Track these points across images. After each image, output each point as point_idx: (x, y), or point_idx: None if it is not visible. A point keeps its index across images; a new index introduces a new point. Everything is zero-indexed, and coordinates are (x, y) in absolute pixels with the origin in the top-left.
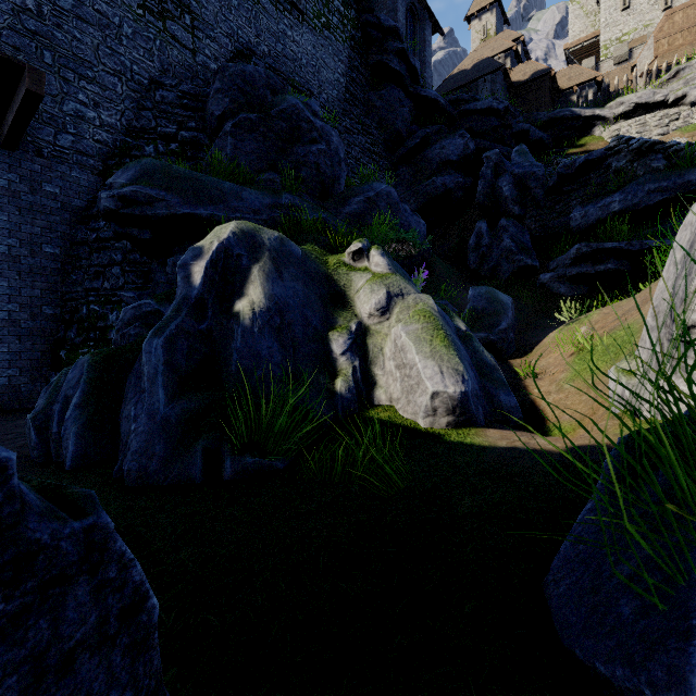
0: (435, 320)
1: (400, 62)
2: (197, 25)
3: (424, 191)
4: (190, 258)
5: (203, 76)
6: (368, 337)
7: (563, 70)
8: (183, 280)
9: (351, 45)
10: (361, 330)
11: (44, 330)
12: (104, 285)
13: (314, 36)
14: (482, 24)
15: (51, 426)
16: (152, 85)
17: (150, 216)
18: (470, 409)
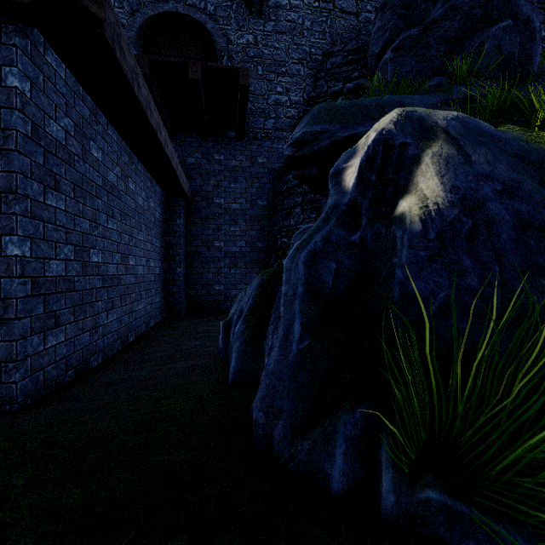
0: None
1: None
2: None
3: None
4: (342, 161)
5: (365, 31)
6: None
7: None
8: (334, 187)
9: None
10: None
11: (257, 258)
12: (291, 222)
13: None
14: None
15: (230, 335)
16: (324, 58)
17: (316, 152)
18: None
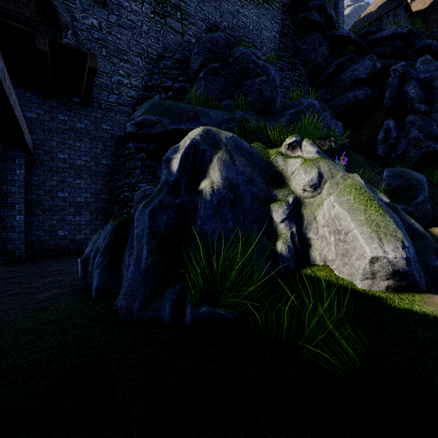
0: (367, 192)
1: (320, 14)
2: (184, 17)
3: (339, 104)
4: (171, 153)
5: (188, 48)
6: (302, 208)
7: None
8: (165, 169)
9: (283, 10)
10: (296, 202)
11: (102, 207)
12: (132, 180)
13: (258, 9)
14: None
15: (88, 267)
16: (159, 58)
17: (153, 134)
18: (412, 275)
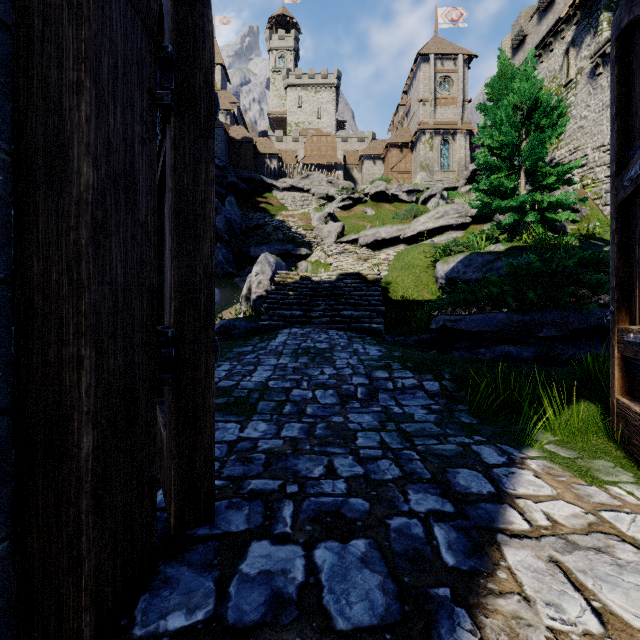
0: None
1: None
2: None
3: None
4: None
5: None
6: None
7: (262, 139)
8: None
9: None
10: None
11: None
12: None
13: None
14: None
15: None
16: None
17: None
18: None
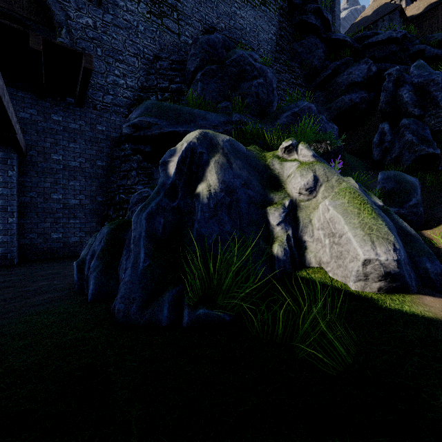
0: (360, 195)
1: (316, 17)
2: (181, 18)
3: (335, 107)
4: (168, 156)
5: (184, 49)
6: (298, 211)
7: None
8: (162, 172)
9: (280, 12)
10: (292, 205)
11: (97, 210)
12: (128, 182)
13: (255, 11)
14: None
15: (84, 270)
16: (155, 59)
17: (149, 136)
18: (403, 276)
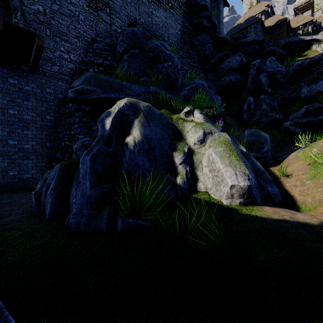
0: (231, 145)
1: (208, 21)
2: (112, 12)
3: (220, 84)
4: (105, 116)
5: (115, 36)
6: (193, 155)
7: (293, 18)
8: (101, 127)
9: (183, 15)
10: (190, 151)
11: (46, 153)
12: (71, 132)
13: (166, 13)
14: (249, 0)
15: (41, 198)
16: (92, 41)
17: (89, 99)
18: (253, 195)
